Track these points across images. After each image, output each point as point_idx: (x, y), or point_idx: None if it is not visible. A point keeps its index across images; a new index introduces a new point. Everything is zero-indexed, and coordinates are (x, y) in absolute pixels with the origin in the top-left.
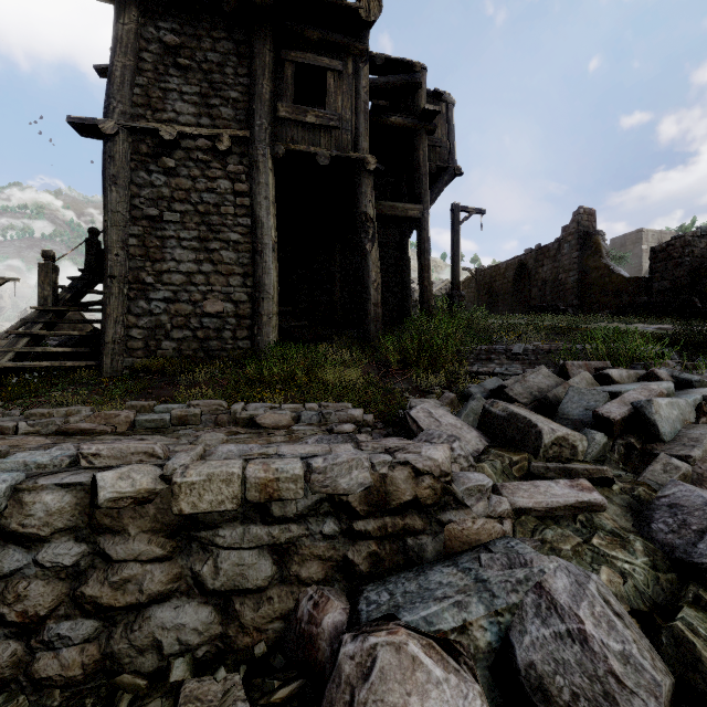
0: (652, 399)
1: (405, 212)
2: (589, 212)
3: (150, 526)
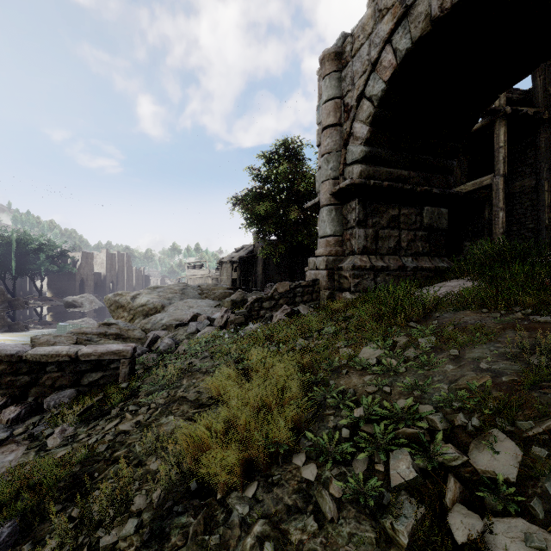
0: None
1: (481, 184)
2: None
3: None
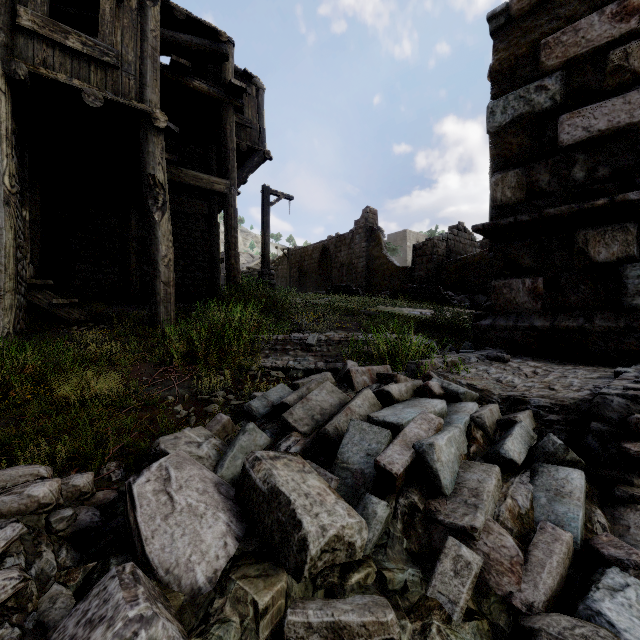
0: (434, 443)
1: (211, 185)
2: (373, 212)
3: None
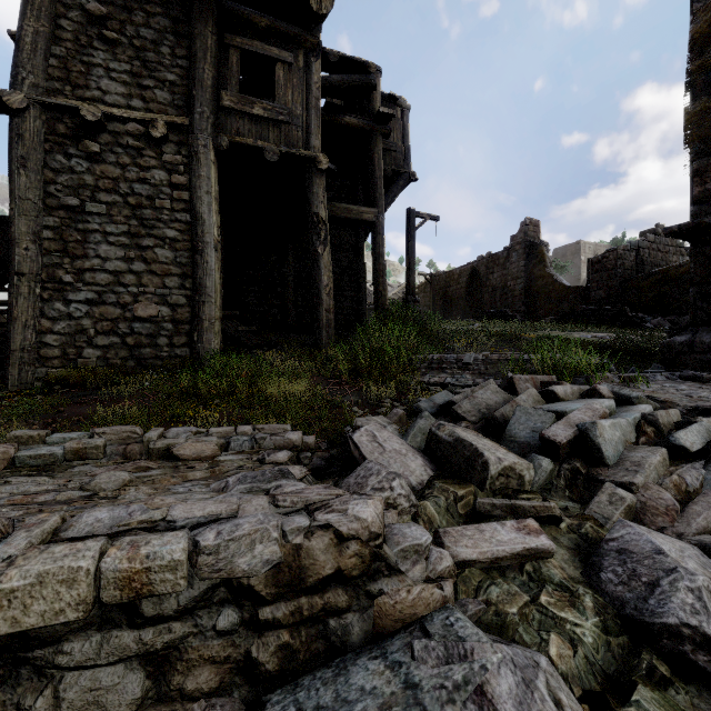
0: (596, 421)
1: (360, 215)
2: (535, 223)
3: None
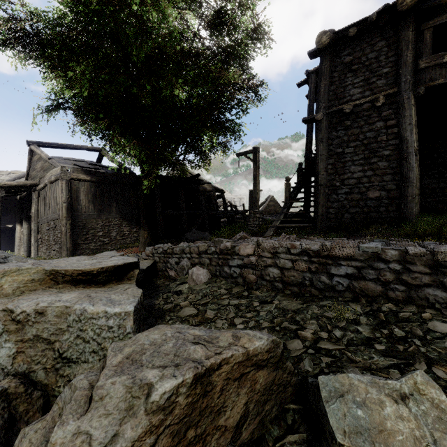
0: None
1: None
2: None
3: (424, 263)
